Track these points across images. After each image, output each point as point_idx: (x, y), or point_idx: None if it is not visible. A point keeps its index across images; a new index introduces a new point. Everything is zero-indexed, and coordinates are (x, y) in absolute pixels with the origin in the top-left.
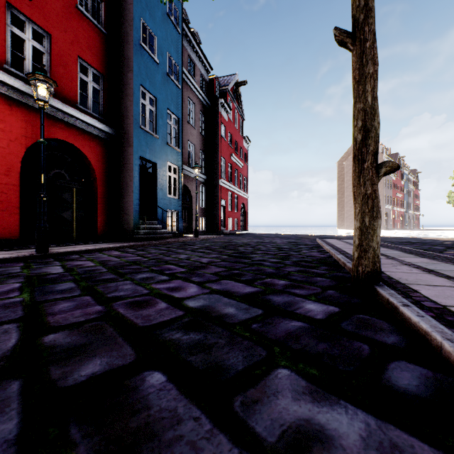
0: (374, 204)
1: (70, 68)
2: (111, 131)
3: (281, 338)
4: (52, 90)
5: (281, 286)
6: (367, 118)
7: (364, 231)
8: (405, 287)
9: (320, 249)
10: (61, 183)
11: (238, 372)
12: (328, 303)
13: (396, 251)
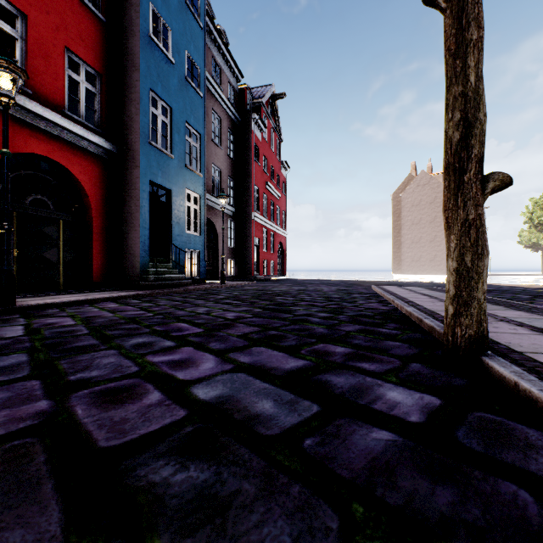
0: (479, 235)
1: (54, 62)
2: (111, 147)
3: (362, 473)
4: (20, 82)
5: (341, 357)
6: (468, 106)
7: (464, 275)
8: (527, 359)
9: (380, 299)
10: (42, 213)
11: None
12: (420, 389)
13: None
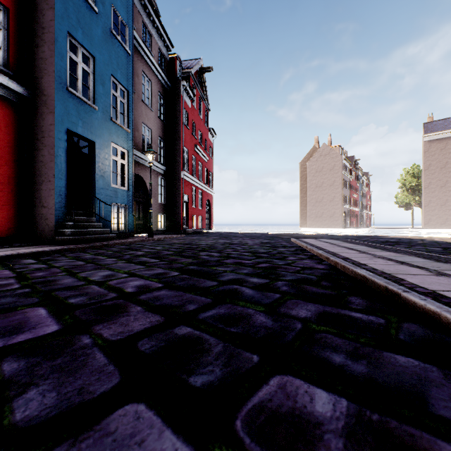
0: None
1: None
2: (21, 89)
3: None
4: None
5: None
6: None
7: None
8: None
9: (308, 253)
10: None
11: None
12: None
13: (413, 257)
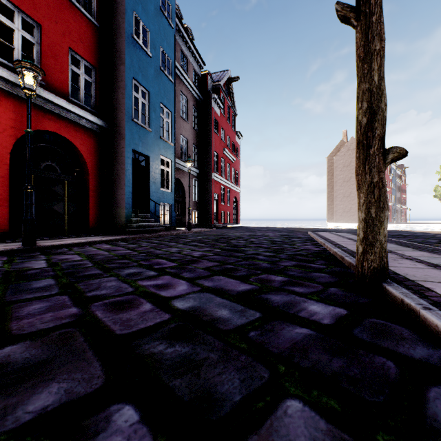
0: (381, 194)
1: (61, 60)
2: (103, 124)
3: (286, 351)
4: (39, 79)
5: (279, 283)
6: (373, 99)
7: (369, 223)
8: (416, 285)
9: (314, 242)
10: (52, 175)
11: (235, 406)
12: (334, 304)
13: (391, 244)
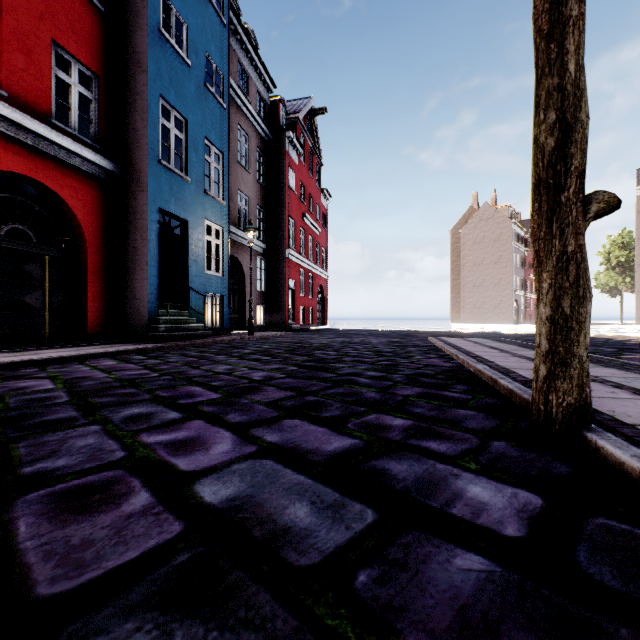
0: (580, 273)
1: (38, 58)
2: (112, 166)
3: (449, 639)
4: None
5: (400, 433)
6: (566, 104)
7: (560, 325)
8: None
9: (441, 353)
10: (21, 246)
11: None
12: (511, 481)
13: None
